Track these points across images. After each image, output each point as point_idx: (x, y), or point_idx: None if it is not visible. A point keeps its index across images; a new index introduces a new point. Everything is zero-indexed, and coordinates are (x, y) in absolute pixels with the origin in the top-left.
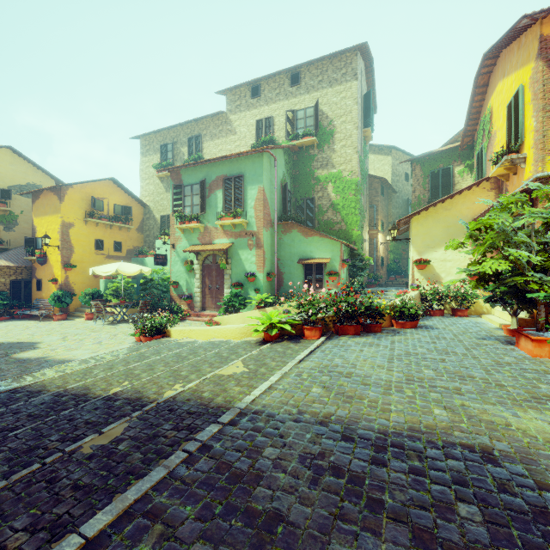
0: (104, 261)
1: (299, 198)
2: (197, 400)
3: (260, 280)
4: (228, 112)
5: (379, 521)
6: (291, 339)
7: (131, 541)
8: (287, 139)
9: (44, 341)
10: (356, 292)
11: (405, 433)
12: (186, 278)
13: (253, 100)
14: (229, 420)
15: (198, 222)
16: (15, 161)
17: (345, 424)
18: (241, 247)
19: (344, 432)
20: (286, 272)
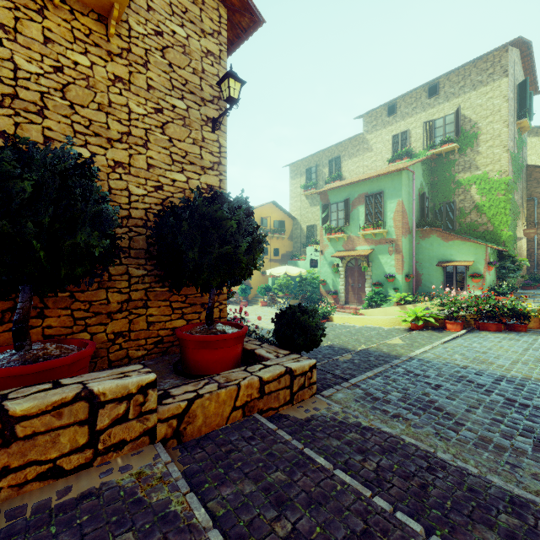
0: (267, 264)
1: (437, 203)
2: (381, 351)
3: (399, 281)
4: (364, 132)
5: (489, 394)
6: (434, 330)
7: (383, 380)
8: (424, 149)
9: (249, 318)
10: (504, 294)
11: (518, 378)
12: (332, 277)
13: (388, 118)
14: (405, 360)
15: (343, 233)
16: None
17: (477, 370)
18: (380, 253)
19: (476, 372)
20: (424, 274)
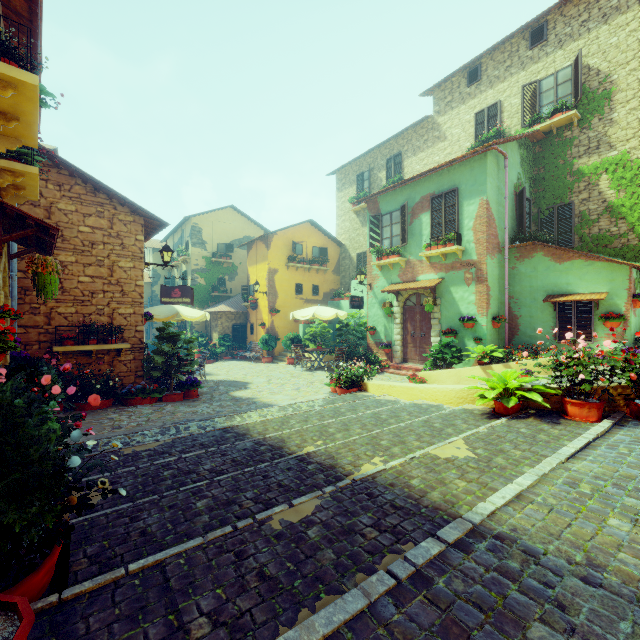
0: (303, 306)
1: (544, 208)
2: (403, 487)
3: (482, 326)
4: (435, 114)
5: None
6: (542, 417)
7: None
8: (523, 126)
9: (253, 382)
10: None
11: None
12: (384, 322)
13: (469, 88)
14: (456, 539)
15: (399, 255)
16: (235, 218)
17: None
18: (453, 283)
19: None
20: (523, 315)
